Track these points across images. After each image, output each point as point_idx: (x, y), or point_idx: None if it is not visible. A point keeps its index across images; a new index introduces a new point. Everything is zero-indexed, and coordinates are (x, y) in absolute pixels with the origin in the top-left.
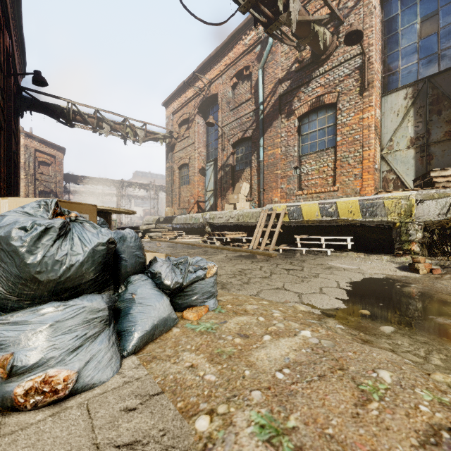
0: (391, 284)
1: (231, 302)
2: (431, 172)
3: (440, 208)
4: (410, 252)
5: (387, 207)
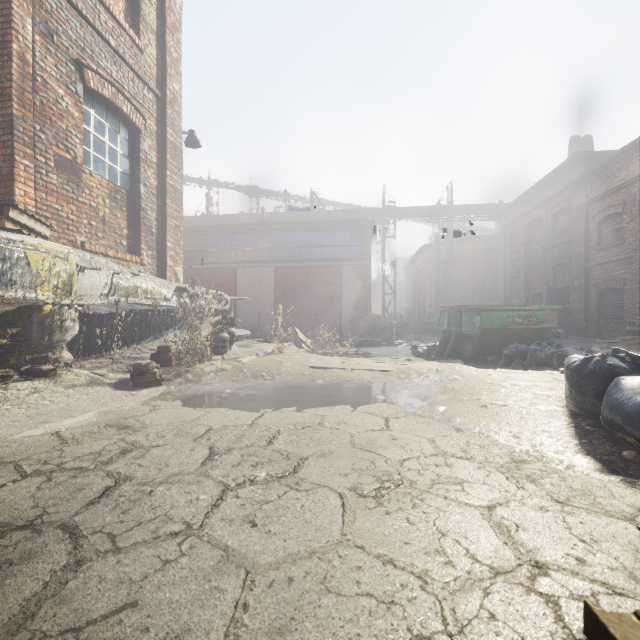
0: (228, 397)
1: (545, 401)
2: (11, 208)
3: (103, 285)
4: (61, 364)
5: (36, 268)
